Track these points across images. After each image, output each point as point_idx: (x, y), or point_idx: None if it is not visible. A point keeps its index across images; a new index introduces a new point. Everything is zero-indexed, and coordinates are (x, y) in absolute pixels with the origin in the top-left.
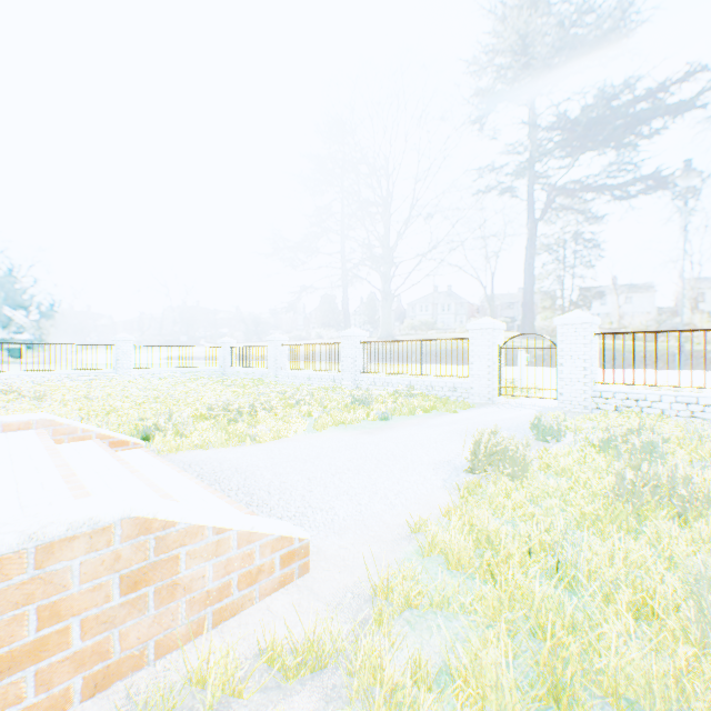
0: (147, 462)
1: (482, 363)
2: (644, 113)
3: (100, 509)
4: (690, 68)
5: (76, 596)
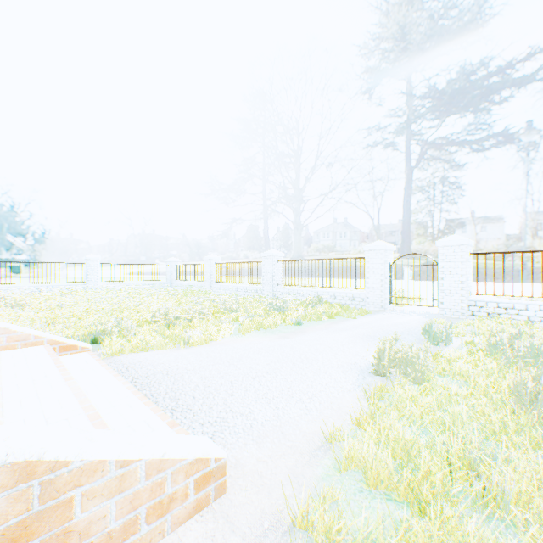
0: (89, 366)
1: (376, 278)
2: (498, 83)
3: None
4: (534, 47)
5: None
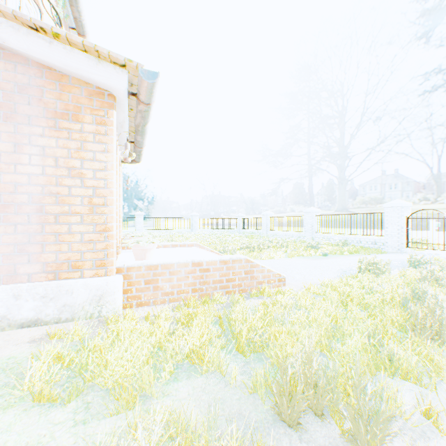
0: None
1: (393, 228)
2: None
3: (240, 256)
4: None
5: (237, 272)
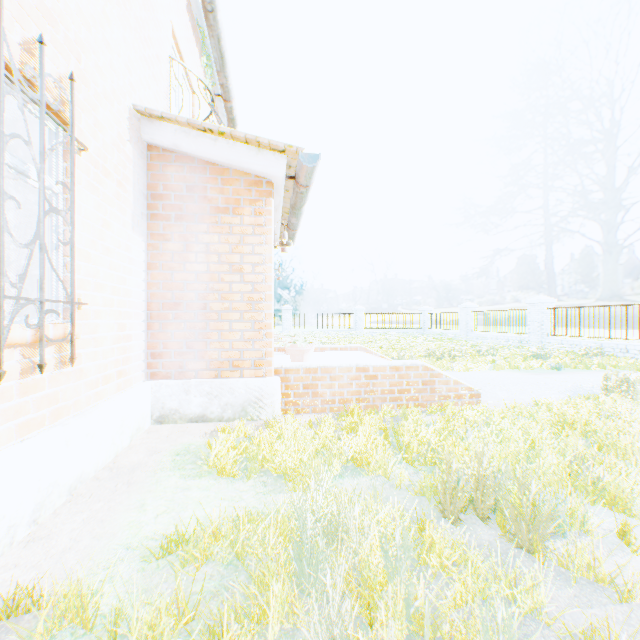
0: None
1: None
2: None
3: (416, 361)
4: None
5: (412, 381)
